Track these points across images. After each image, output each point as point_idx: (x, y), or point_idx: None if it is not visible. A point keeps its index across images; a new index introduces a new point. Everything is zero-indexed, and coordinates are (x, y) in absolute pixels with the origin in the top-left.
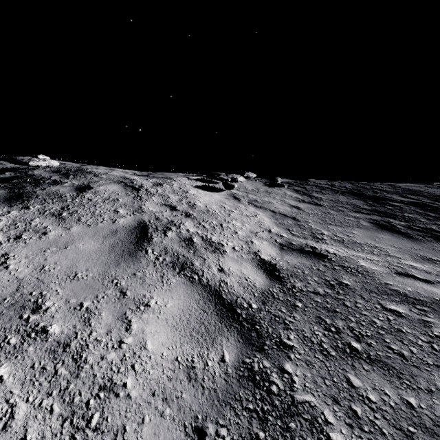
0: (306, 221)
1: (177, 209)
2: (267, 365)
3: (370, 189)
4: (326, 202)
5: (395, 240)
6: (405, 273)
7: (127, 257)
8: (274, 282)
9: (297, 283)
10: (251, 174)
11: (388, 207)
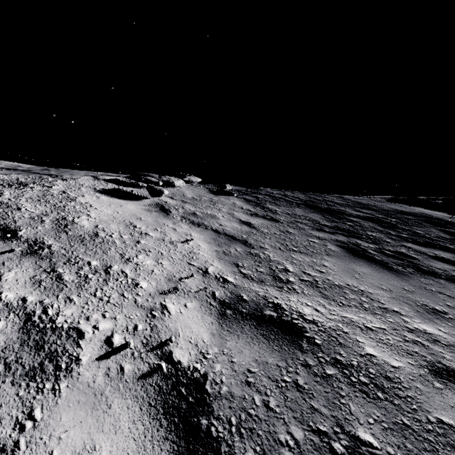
0: (261, 246)
1: (16, 235)
2: None
3: (323, 201)
4: (283, 216)
5: (378, 276)
6: (442, 366)
7: None
8: None
9: None
10: (194, 178)
11: (349, 224)
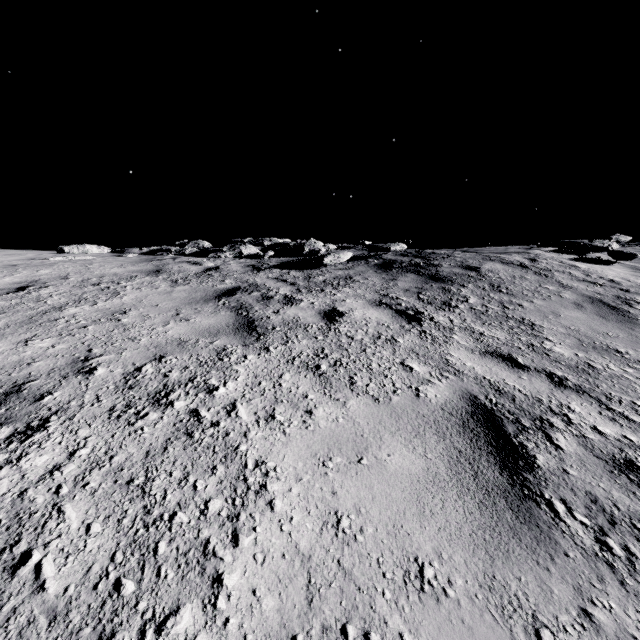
0: None
1: (601, 284)
2: None
3: None
4: None
5: None
6: None
7: (630, 324)
8: None
9: None
10: (622, 237)
11: None
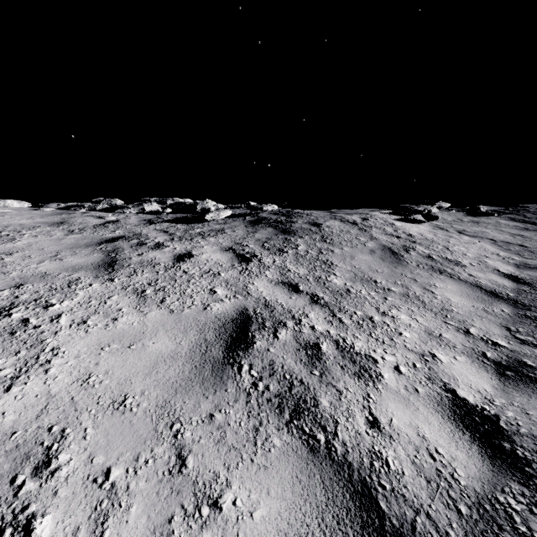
0: None
1: (400, 237)
2: None
3: None
4: None
5: None
6: None
7: (397, 264)
8: (521, 285)
9: None
10: (443, 204)
11: None
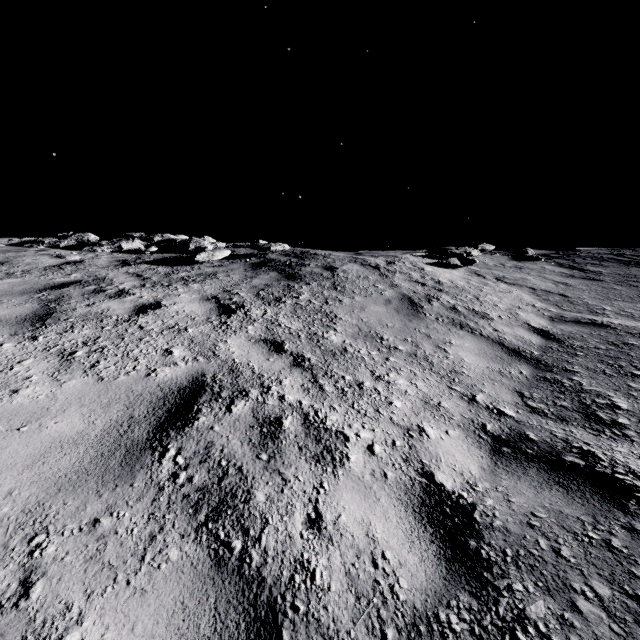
0: (579, 297)
1: (426, 285)
2: (558, 377)
3: None
4: (609, 276)
5: None
6: None
7: (413, 317)
8: (550, 341)
9: (575, 342)
10: (487, 246)
11: None
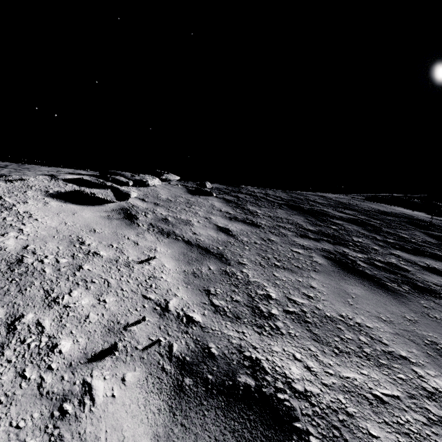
0: (239, 261)
1: None
2: None
3: (305, 200)
4: (264, 220)
5: (374, 300)
6: None
7: None
8: None
9: None
10: (172, 176)
11: (333, 227)
